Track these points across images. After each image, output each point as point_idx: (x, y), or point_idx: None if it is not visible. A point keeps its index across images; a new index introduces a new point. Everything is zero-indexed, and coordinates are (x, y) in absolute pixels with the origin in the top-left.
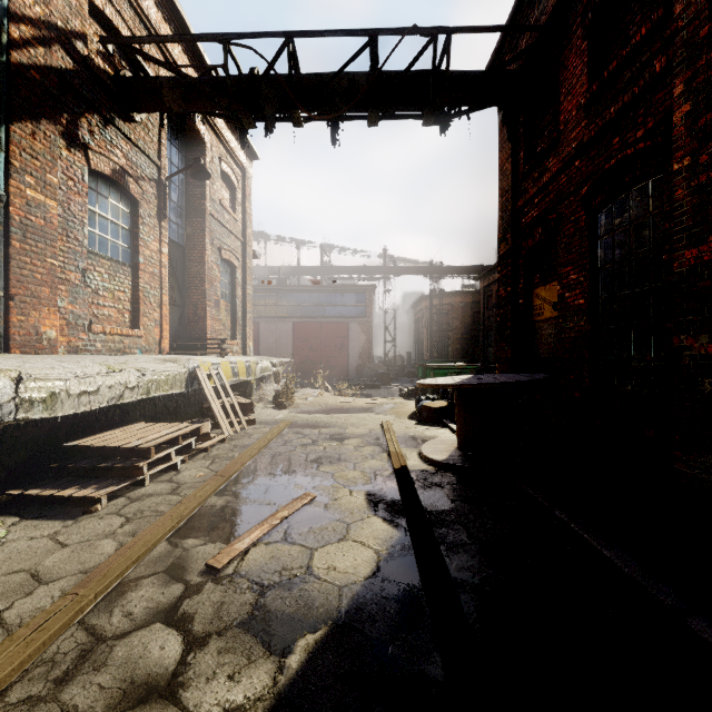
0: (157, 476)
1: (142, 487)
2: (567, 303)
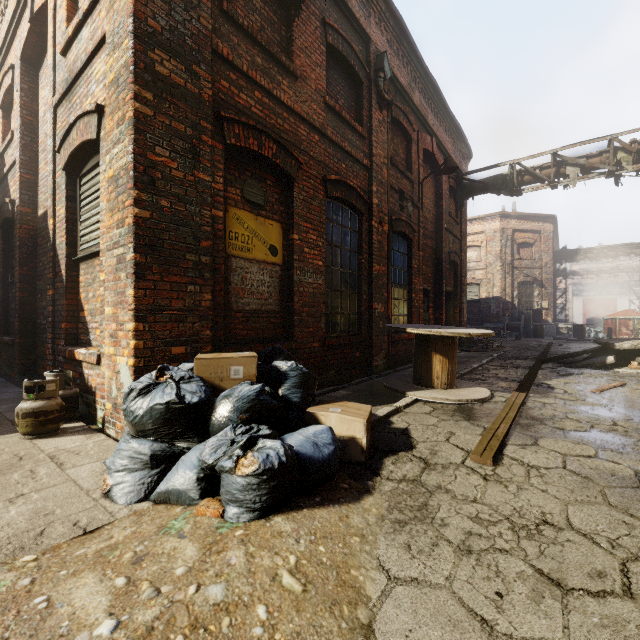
0: None
1: None
2: (307, 258)
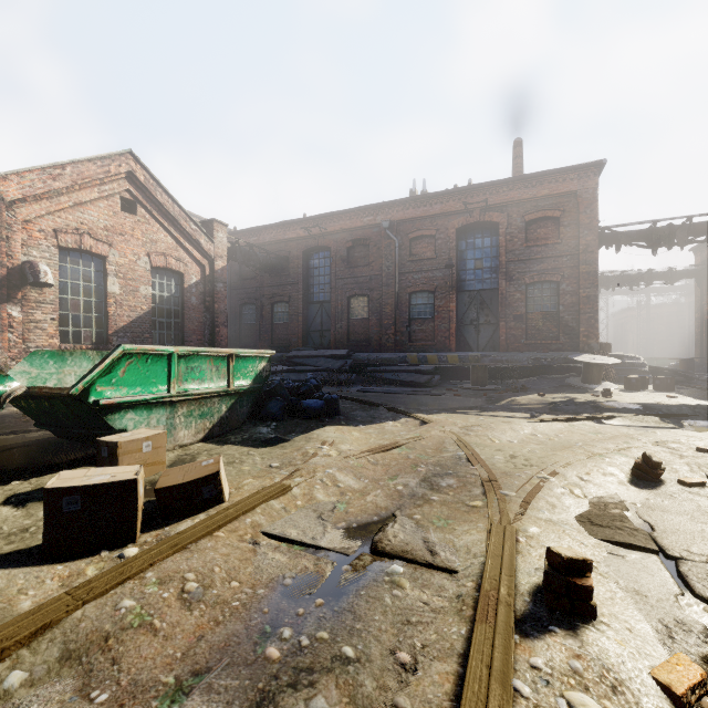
0: None
1: None
2: None
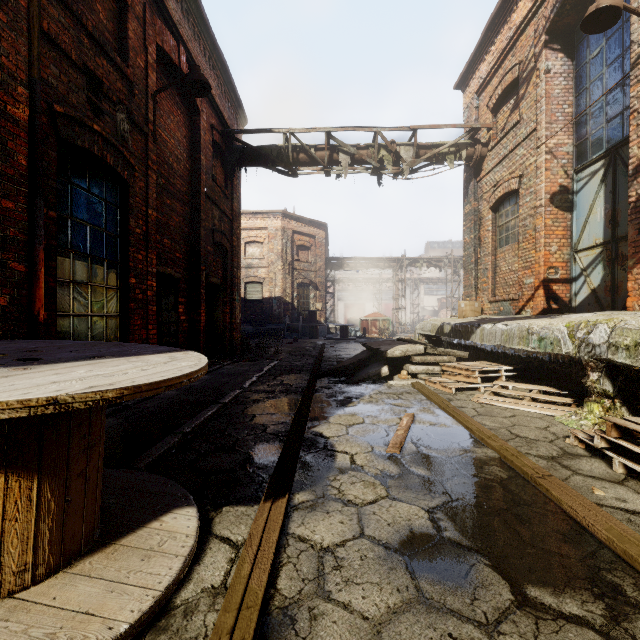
0: None
1: (609, 467)
2: None
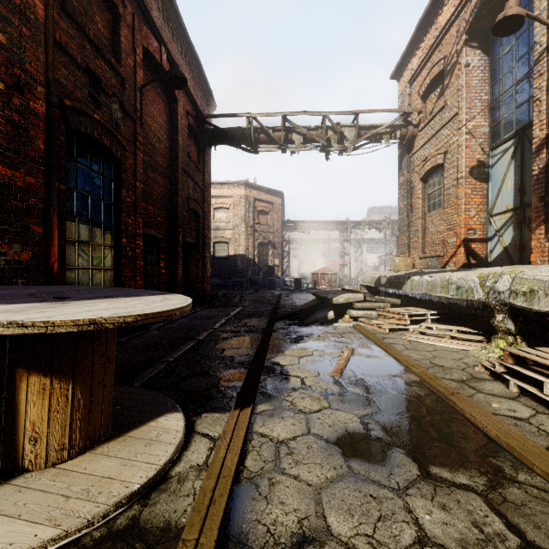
0: (543, 403)
1: (507, 387)
2: None
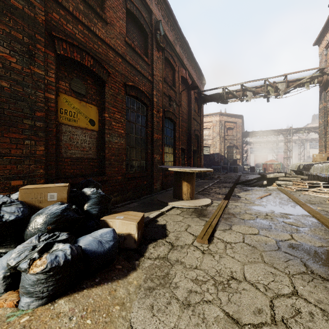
0: None
1: None
2: (114, 128)
